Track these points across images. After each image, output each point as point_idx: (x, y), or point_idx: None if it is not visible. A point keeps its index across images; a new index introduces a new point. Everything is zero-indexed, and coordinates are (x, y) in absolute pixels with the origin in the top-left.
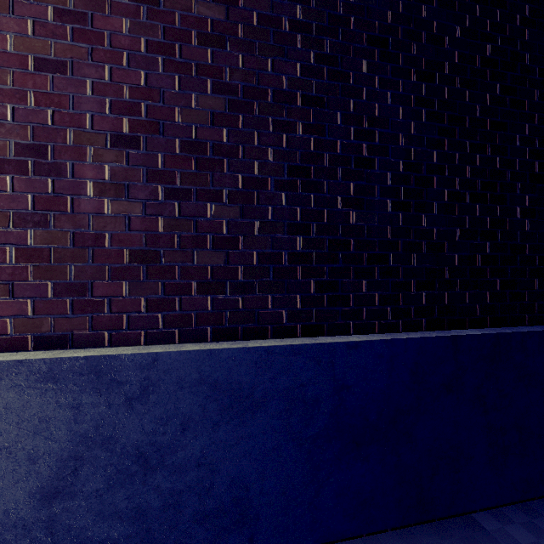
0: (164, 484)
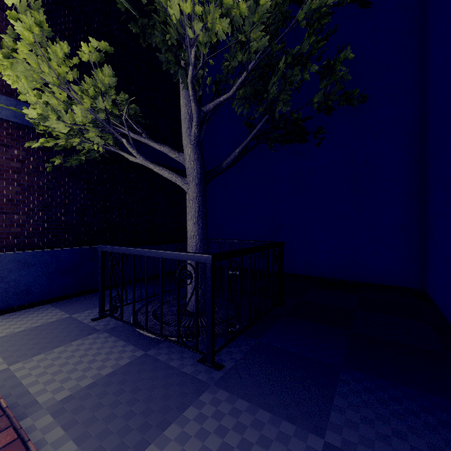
0: (4, 286)
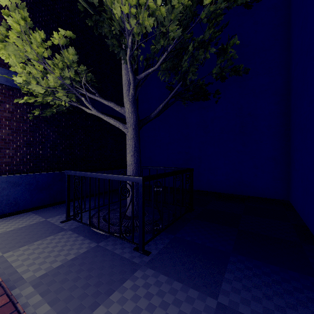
0: None
